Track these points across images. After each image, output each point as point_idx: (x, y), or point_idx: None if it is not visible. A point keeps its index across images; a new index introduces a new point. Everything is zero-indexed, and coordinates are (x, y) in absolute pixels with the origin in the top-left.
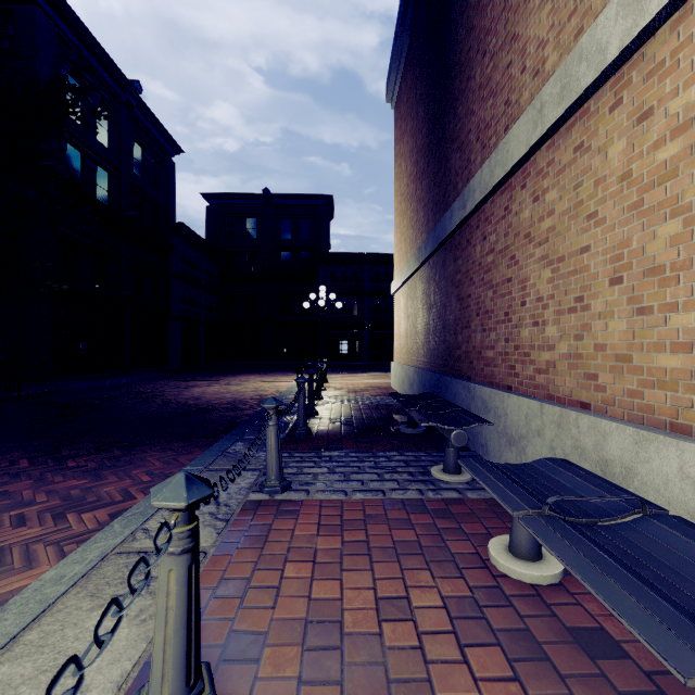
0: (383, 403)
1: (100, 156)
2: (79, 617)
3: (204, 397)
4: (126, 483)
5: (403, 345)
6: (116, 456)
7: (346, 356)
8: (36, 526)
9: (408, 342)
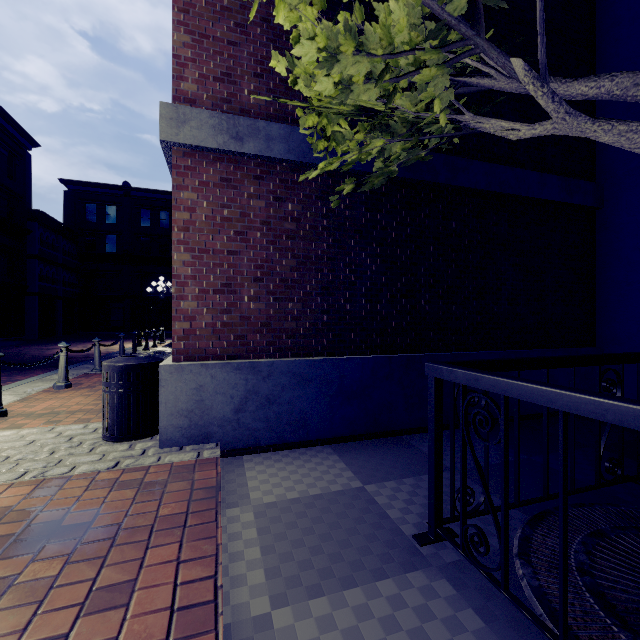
0: None
1: None
2: (33, 384)
3: None
4: (28, 377)
5: None
6: (16, 372)
7: None
8: None
9: None
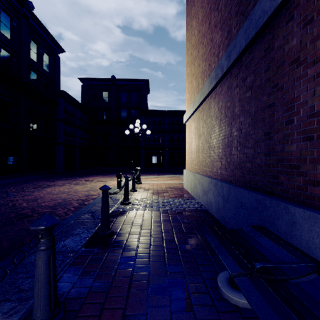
0: (182, 209)
1: (2, 42)
2: None
3: (42, 198)
4: None
5: (194, 158)
6: None
7: (156, 164)
8: None
9: (200, 156)
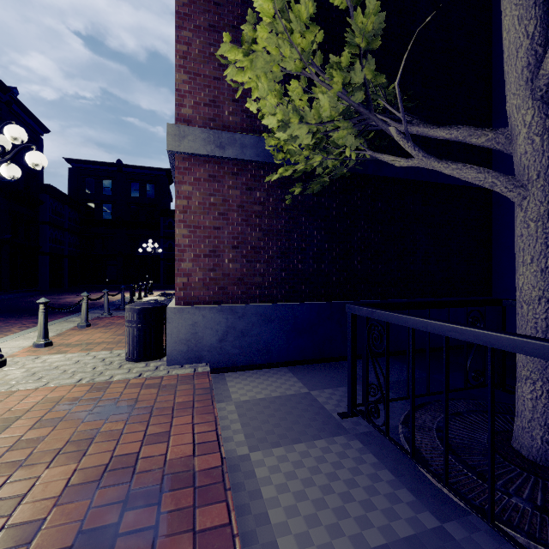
0: None
1: None
2: (61, 324)
3: (75, 302)
4: (53, 319)
5: None
6: None
7: None
8: (31, 324)
9: None
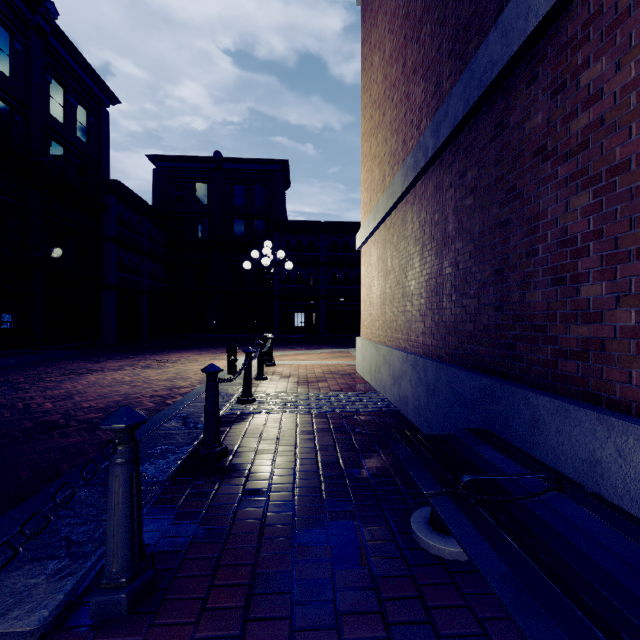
0: (352, 411)
1: None
2: None
3: (81, 394)
4: None
5: (376, 316)
6: None
7: (303, 329)
8: None
9: (387, 311)
